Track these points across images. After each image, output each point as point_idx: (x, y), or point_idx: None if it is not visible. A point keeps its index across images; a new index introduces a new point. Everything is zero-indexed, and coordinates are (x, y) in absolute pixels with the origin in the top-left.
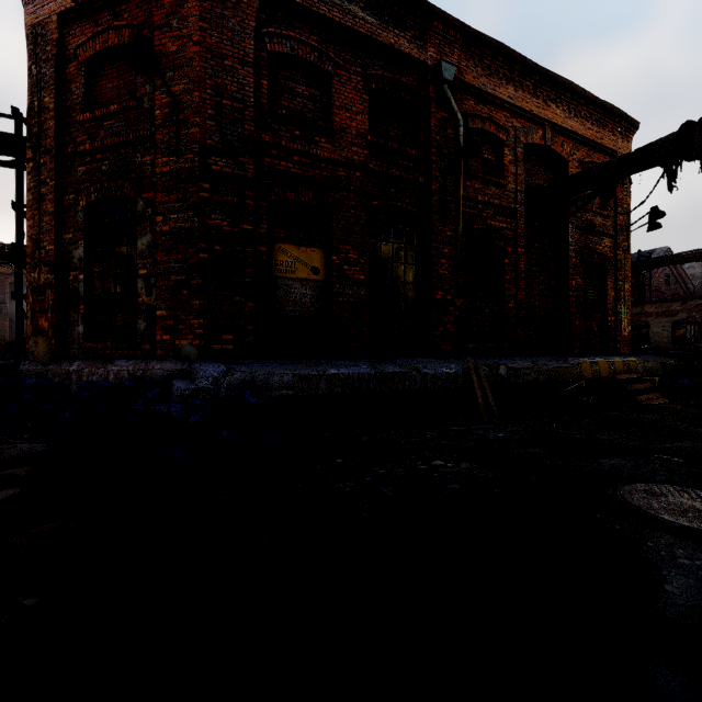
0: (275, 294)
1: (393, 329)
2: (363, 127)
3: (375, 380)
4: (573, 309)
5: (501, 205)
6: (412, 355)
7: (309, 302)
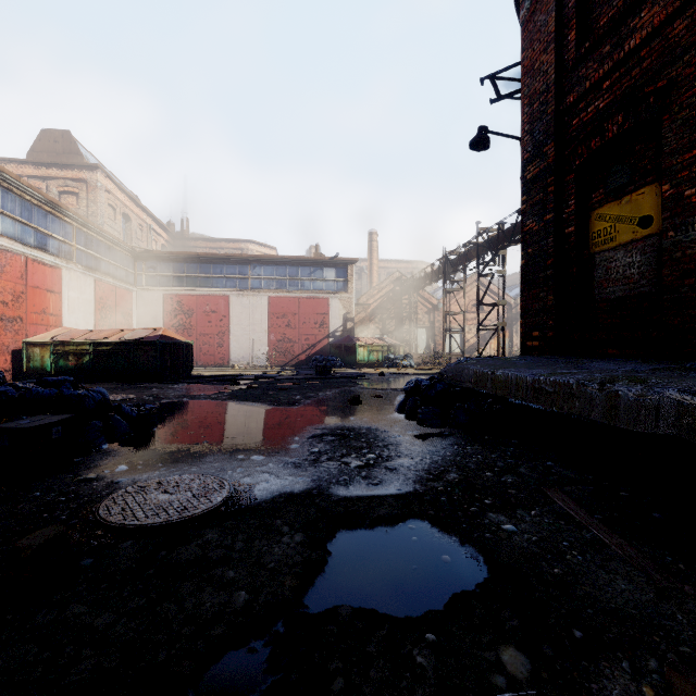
0: (593, 276)
1: None
2: None
3: (534, 388)
4: None
5: None
6: None
7: (637, 273)
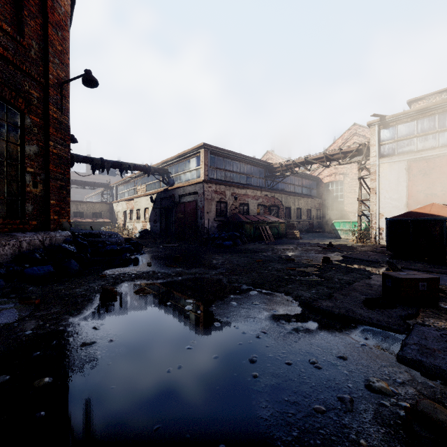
0: None
1: None
2: None
3: None
4: None
5: None
6: None
7: None
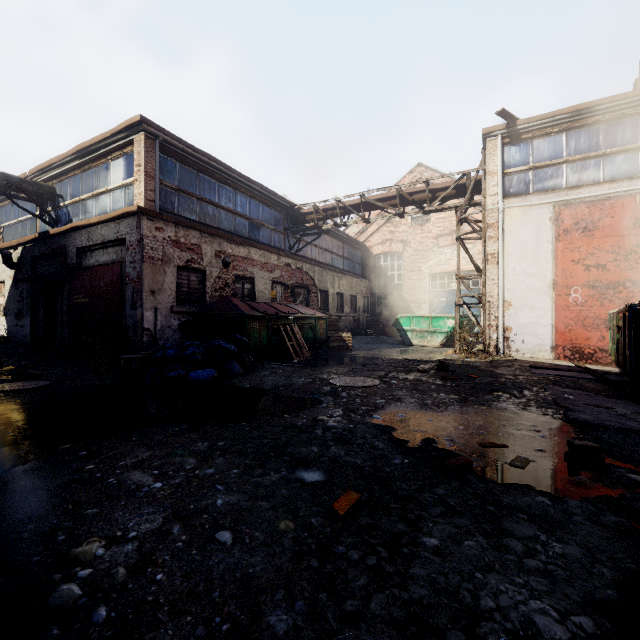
0: None
1: None
2: None
3: None
4: None
5: None
6: None
7: None
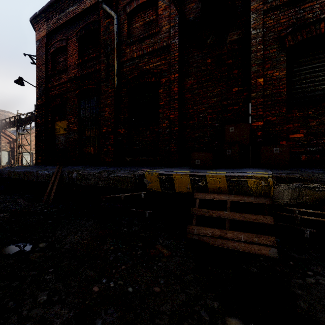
0: (56, 141)
1: (91, 151)
2: (76, 59)
3: (24, 174)
4: (258, 113)
5: (153, 49)
6: (96, 165)
7: (64, 142)
